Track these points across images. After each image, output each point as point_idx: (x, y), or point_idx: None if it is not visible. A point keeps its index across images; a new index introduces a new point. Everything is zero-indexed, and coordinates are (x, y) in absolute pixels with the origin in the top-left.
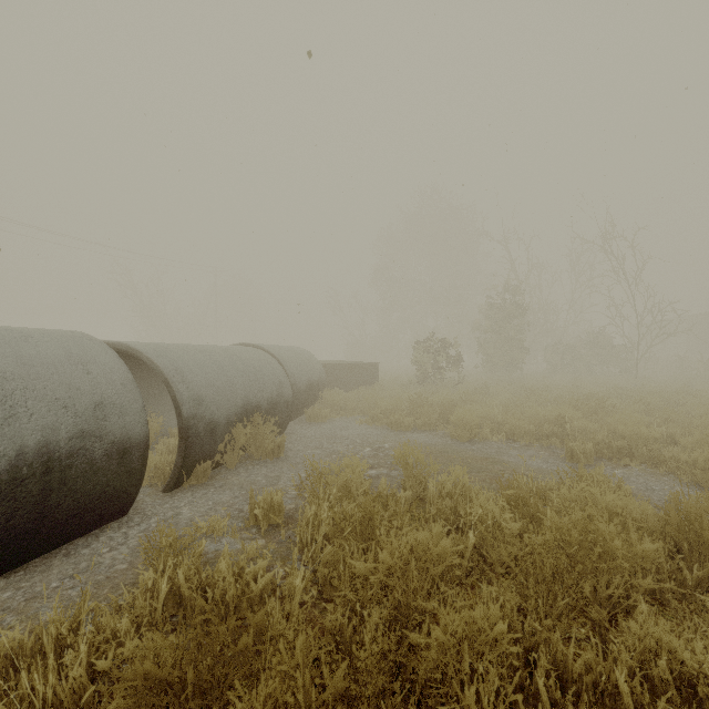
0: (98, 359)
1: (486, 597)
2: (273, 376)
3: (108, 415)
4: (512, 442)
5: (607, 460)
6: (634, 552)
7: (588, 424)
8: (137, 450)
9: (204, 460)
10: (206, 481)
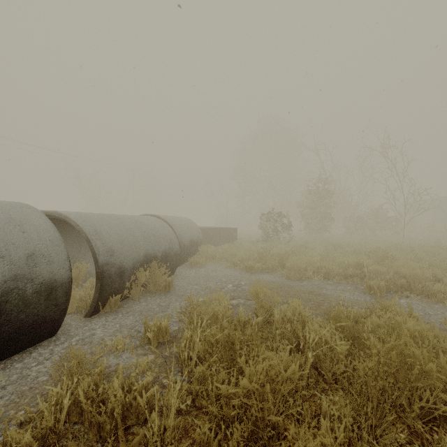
0: (32, 222)
1: (325, 409)
2: (166, 235)
3: (38, 263)
4: (327, 280)
5: (394, 293)
6: (443, 372)
7: (379, 268)
8: (62, 288)
9: (115, 294)
10: (117, 309)
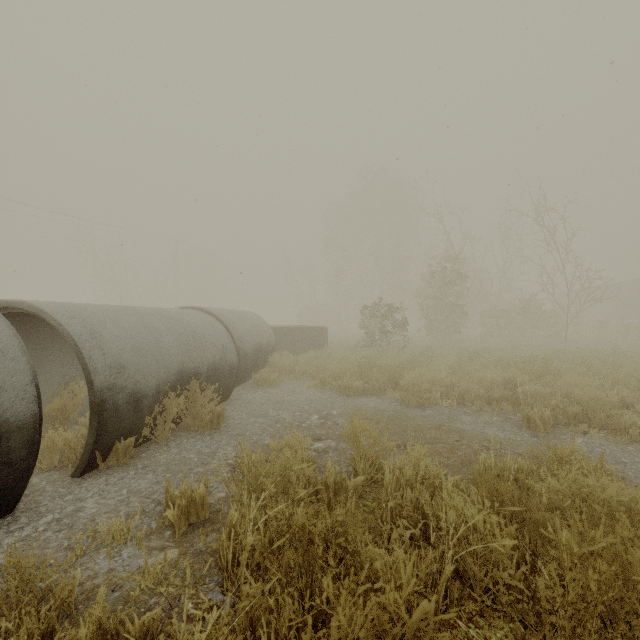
0: None
1: None
2: (215, 339)
3: None
4: (463, 407)
5: (563, 426)
6: None
7: (540, 388)
8: (20, 434)
9: (126, 436)
10: (129, 460)
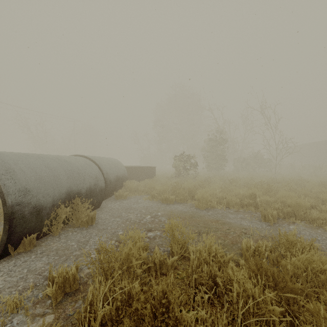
0: None
1: None
2: (91, 173)
3: None
4: (228, 209)
5: (282, 219)
6: None
7: (268, 198)
8: None
9: (31, 233)
10: (32, 248)
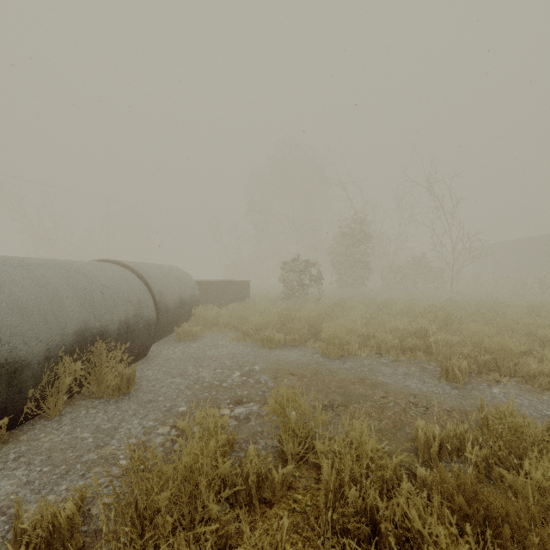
0: None
1: None
2: (130, 294)
3: None
4: (380, 357)
5: (476, 375)
6: None
7: (450, 338)
8: None
9: None
10: None
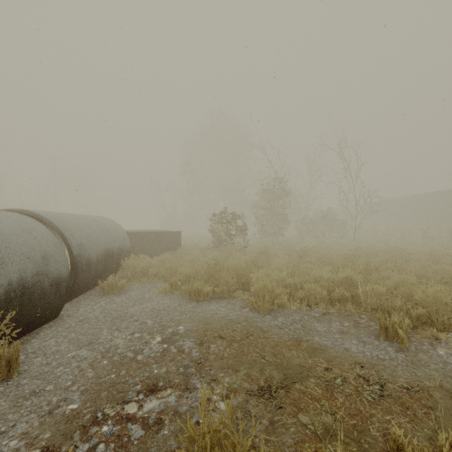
0: None
1: None
2: (30, 249)
3: None
4: (310, 309)
5: (412, 330)
6: None
7: (377, 288)
8: None
9: None
10: None
